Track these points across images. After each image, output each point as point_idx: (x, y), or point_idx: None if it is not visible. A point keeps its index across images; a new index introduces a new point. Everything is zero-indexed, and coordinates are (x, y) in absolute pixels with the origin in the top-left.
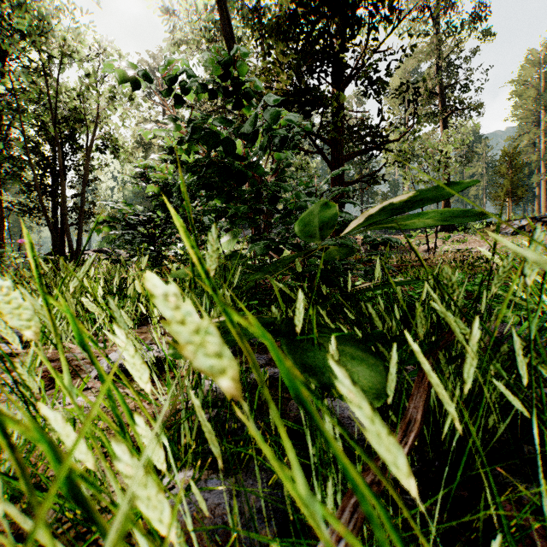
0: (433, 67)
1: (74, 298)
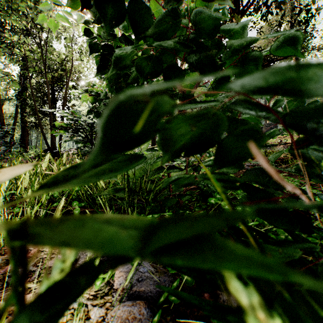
0: (288, 24)
1: (7, 191)
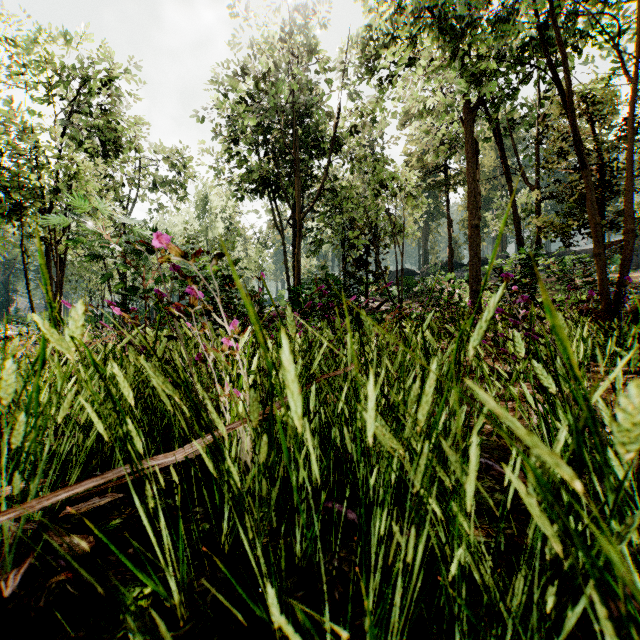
0: None
1: None
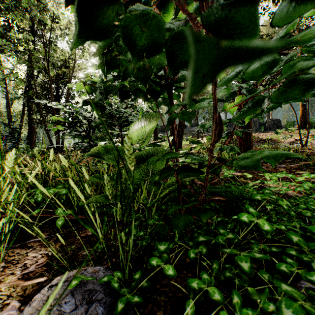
0: None
1: None
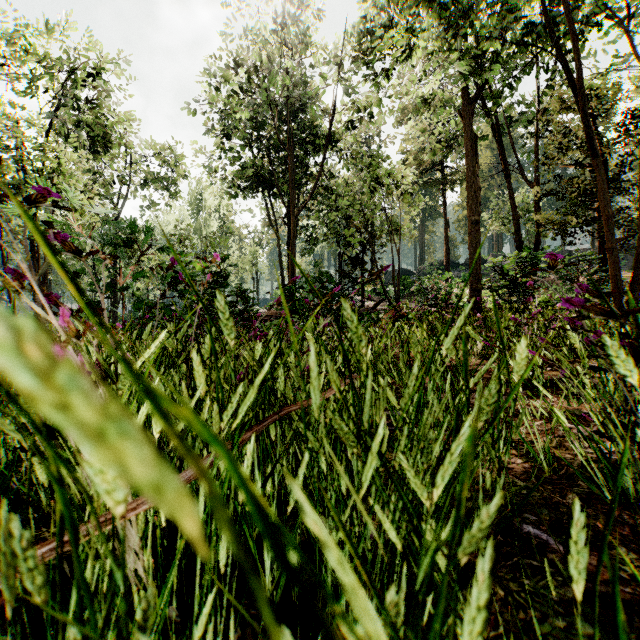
0: None
1: None
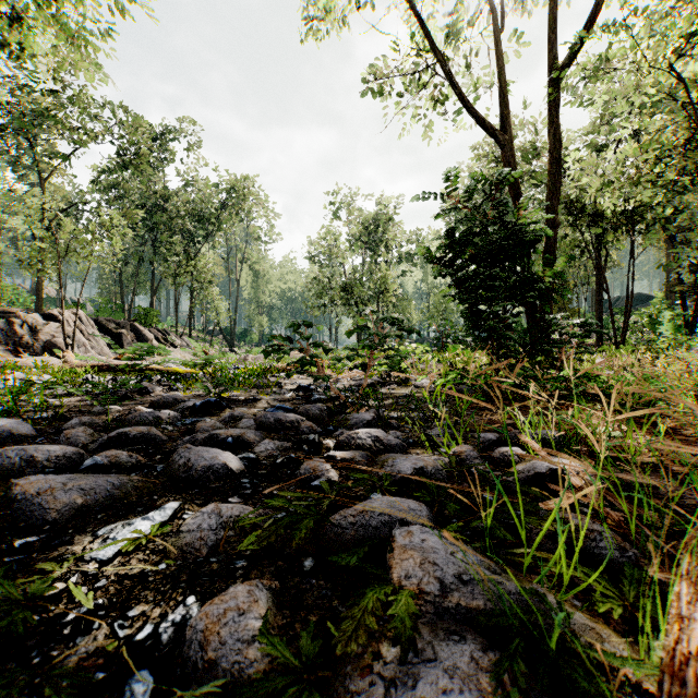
0: None
1: None
